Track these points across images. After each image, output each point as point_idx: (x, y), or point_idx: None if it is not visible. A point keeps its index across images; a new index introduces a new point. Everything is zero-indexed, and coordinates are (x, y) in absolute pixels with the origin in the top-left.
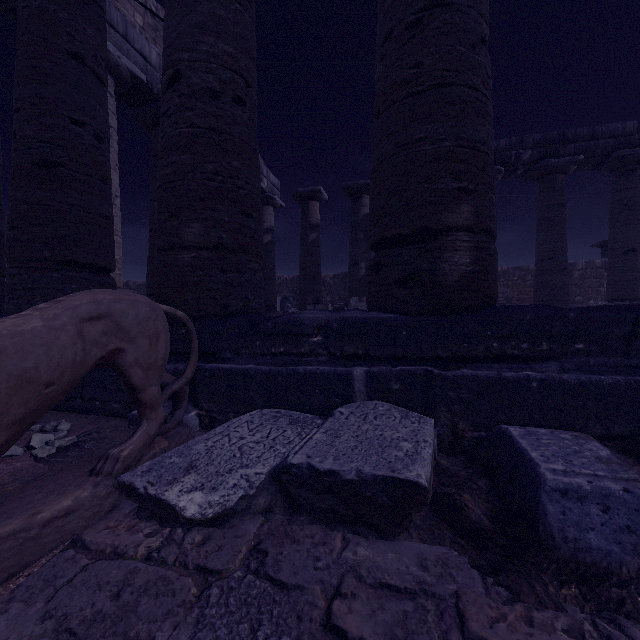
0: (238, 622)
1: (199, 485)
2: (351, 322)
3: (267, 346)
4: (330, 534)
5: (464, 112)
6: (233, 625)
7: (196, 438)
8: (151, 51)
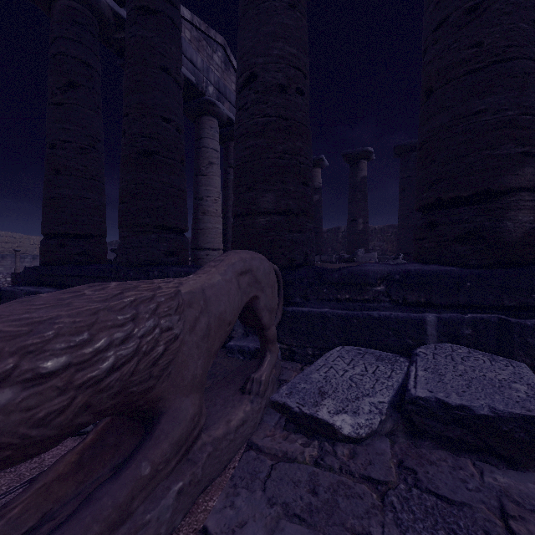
0: (433, 528)
1: (340, 408)
2: (413, 274)
3: (333, 293)
4: (459, 460)
5: (527, 83)
6: (431, 530)
7: (307, 368)
8: (197, 58)
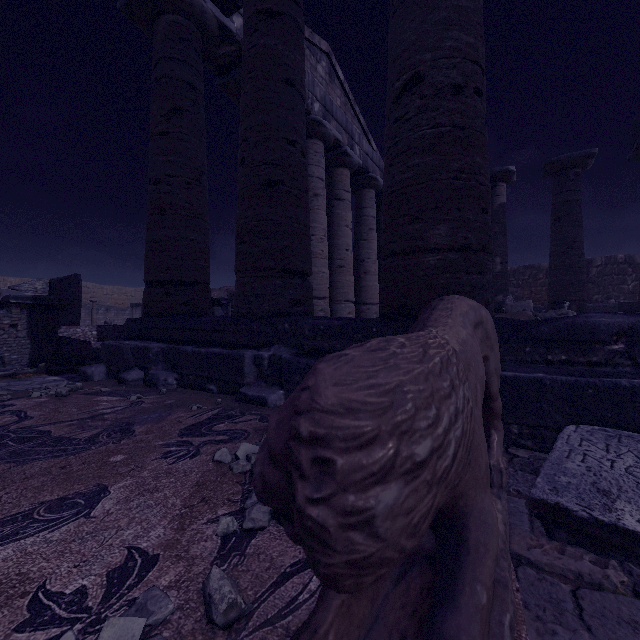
0: None
1: None
2: None
3: (539, 353)
4: None
5: None
6: None
7: (550, 454)
8: None
